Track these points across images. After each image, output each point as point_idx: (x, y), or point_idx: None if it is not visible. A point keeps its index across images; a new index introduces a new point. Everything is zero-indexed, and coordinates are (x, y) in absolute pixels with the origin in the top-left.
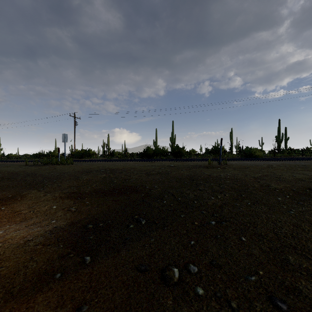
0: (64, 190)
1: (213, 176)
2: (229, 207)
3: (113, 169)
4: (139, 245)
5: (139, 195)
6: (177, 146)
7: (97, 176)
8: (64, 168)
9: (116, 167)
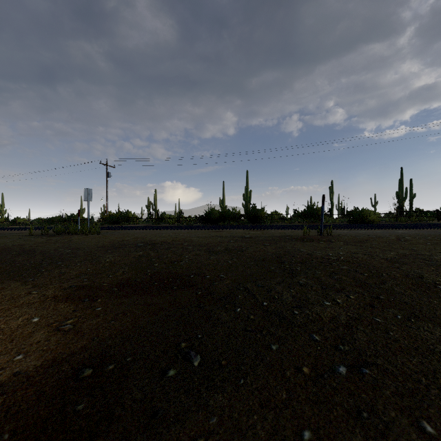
0: (66, 283)
1: (316, 257)
2: (366, 328)
3: (157, 242)
4: (182, 440)
5: (192, 294)
6: (254, 207)
7: (128, 254)
8: (84, 241)
9: (162, 239)
